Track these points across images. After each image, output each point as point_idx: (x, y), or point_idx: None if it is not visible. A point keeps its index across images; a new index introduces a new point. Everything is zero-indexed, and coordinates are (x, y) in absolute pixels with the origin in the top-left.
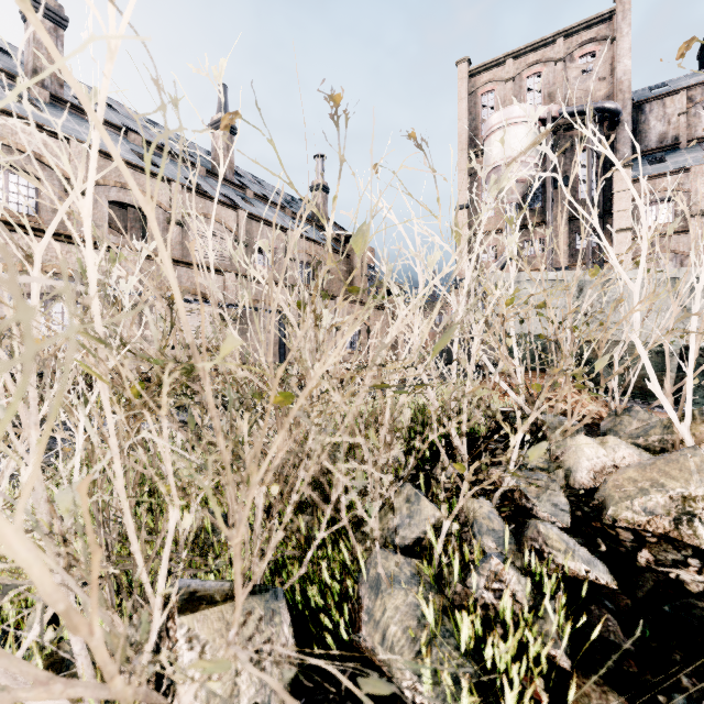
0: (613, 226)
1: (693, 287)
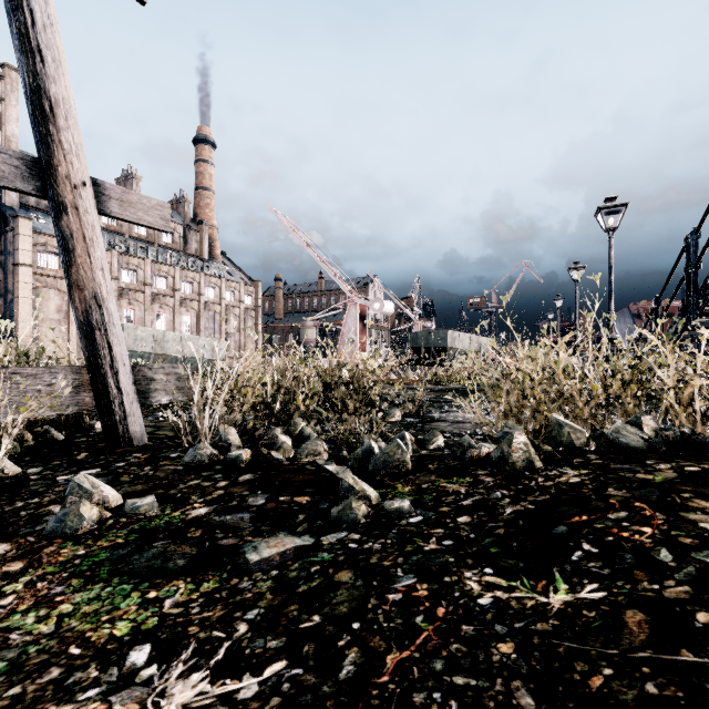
0: (18, 259)
1: (184, 339)
